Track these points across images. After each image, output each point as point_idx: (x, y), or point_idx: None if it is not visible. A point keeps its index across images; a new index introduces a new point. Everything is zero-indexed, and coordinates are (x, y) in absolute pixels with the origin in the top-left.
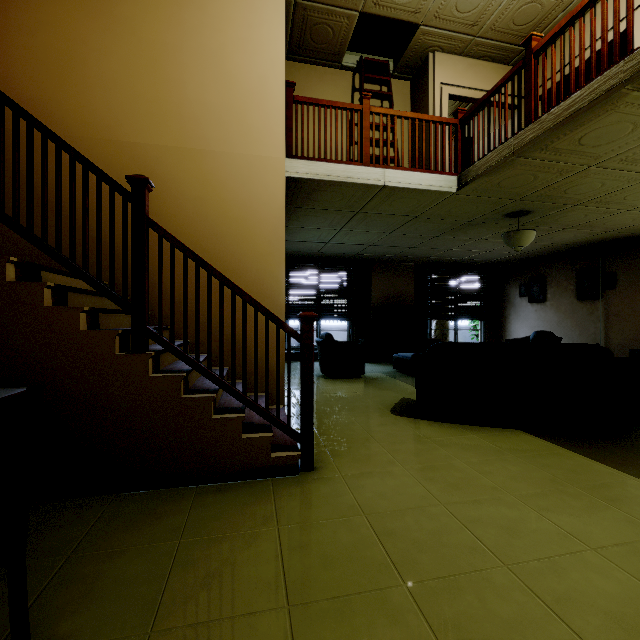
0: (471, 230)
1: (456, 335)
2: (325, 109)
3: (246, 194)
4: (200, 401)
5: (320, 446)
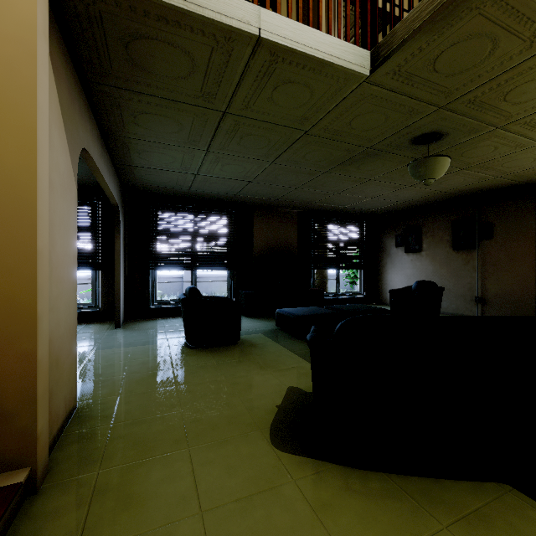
0: (366, 164)
1: (338, 284)
2: None
3: None
4: None
5: None
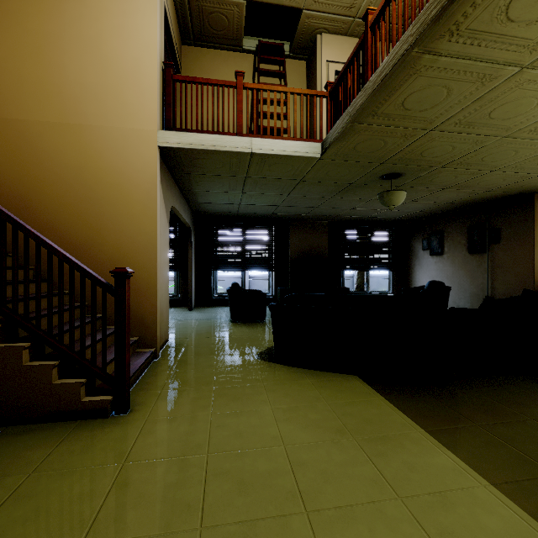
0: (359, 191)
1: (367, 284)
2: (202, 86)
3: (121, 162)
4: (11, 350)
5: (158, 388)
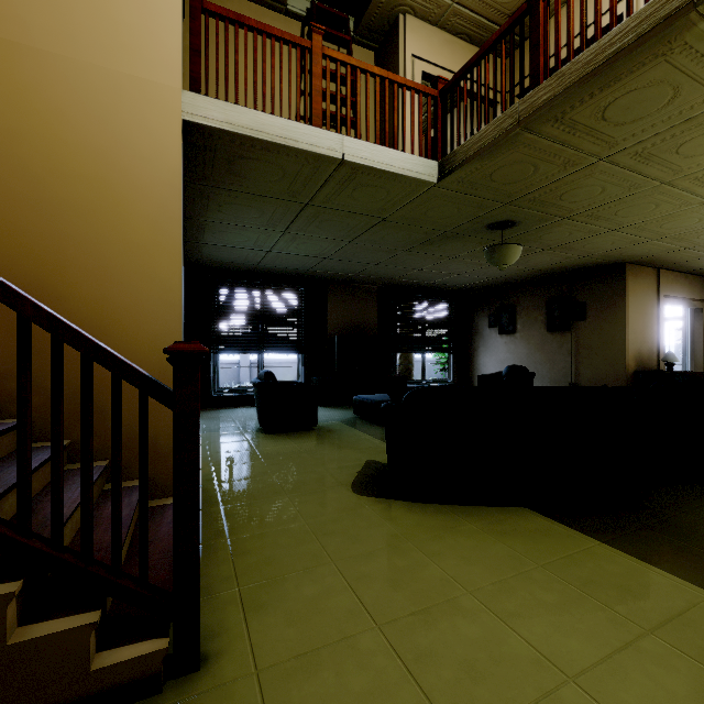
0: (446, 244)
1: (423, 370)
2: (254, 34)
3: (107, 137)
4: None
5: (229, 585)
